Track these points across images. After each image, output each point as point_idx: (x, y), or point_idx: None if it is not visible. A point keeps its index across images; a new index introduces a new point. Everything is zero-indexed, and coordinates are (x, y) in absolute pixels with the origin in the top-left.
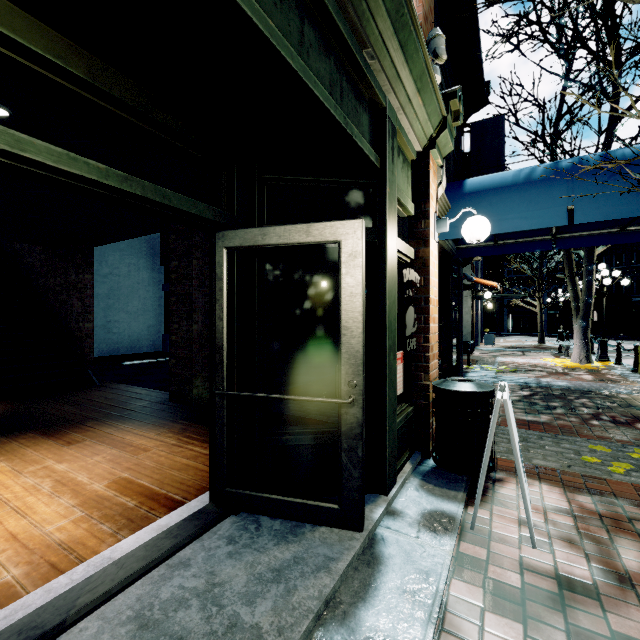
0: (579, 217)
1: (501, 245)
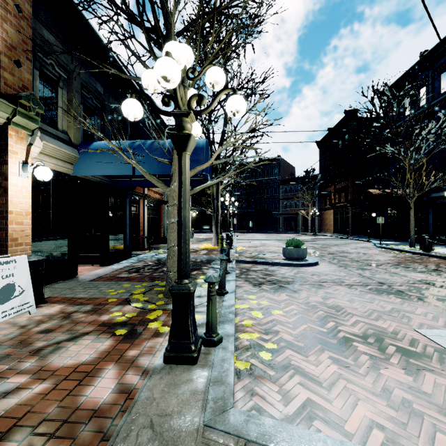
0: (137, 171)
1: (134, 181)
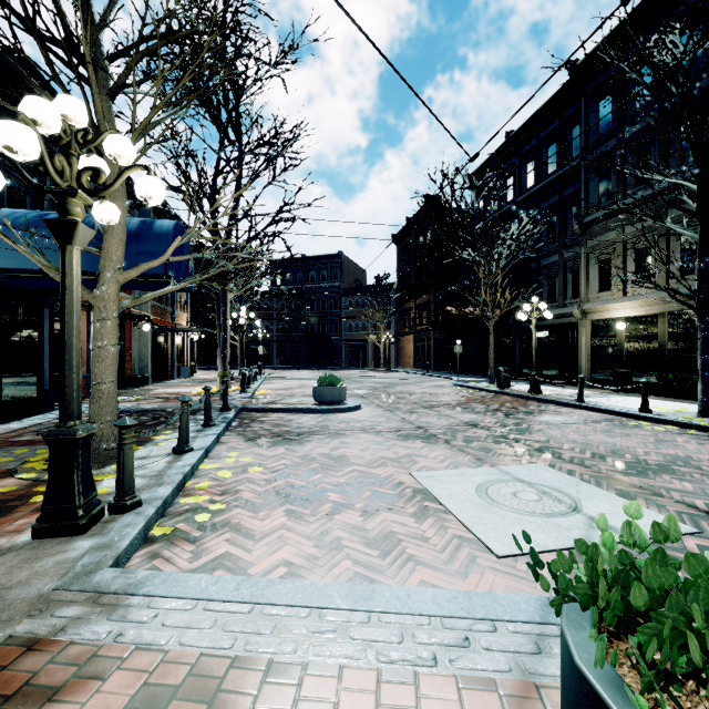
0: None
1: (53, 279)
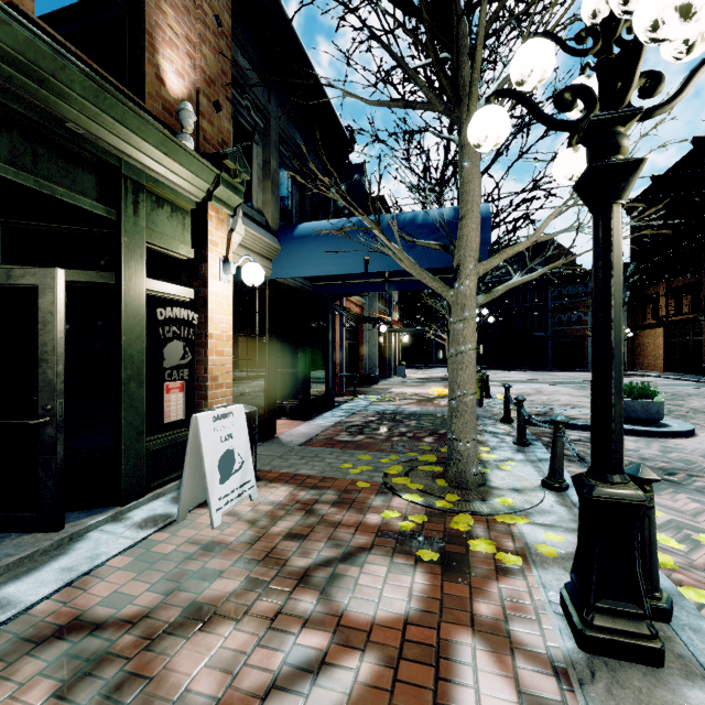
0: (372, 267)
1: (348, 284)
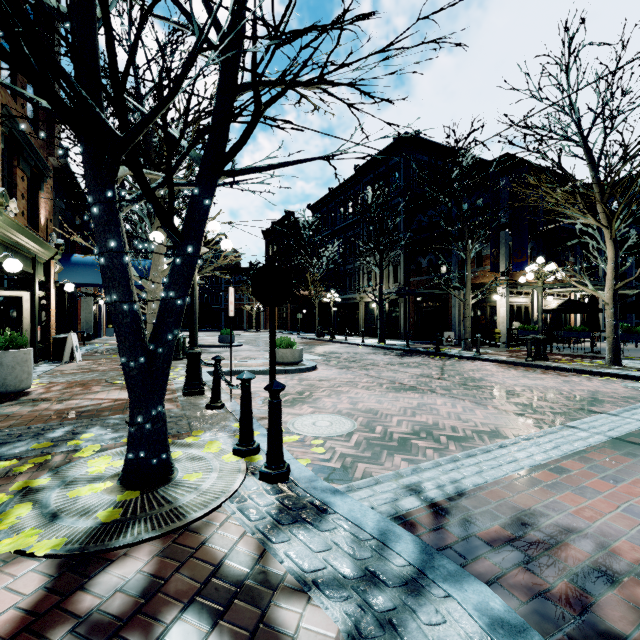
0: None
1: (94, 283)
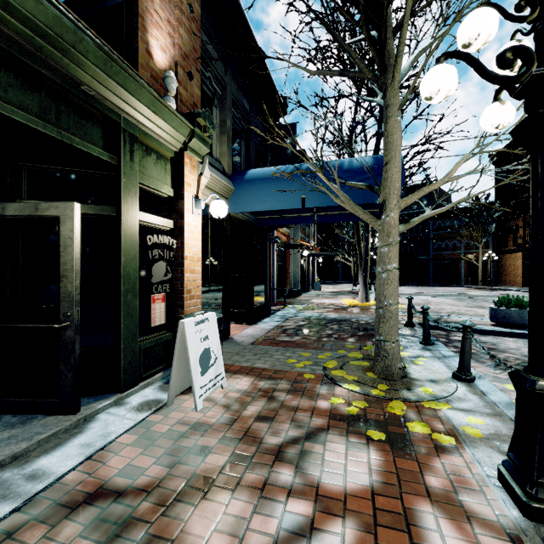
0: (308, 203)
1: (284, 218)
